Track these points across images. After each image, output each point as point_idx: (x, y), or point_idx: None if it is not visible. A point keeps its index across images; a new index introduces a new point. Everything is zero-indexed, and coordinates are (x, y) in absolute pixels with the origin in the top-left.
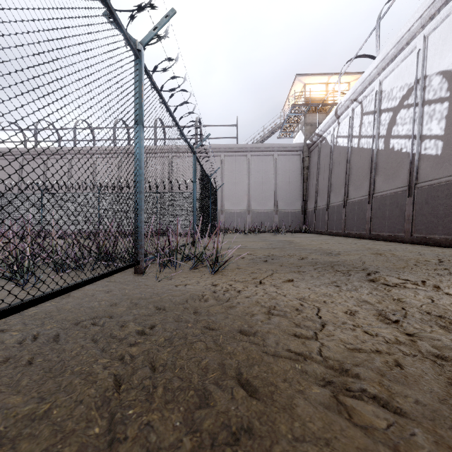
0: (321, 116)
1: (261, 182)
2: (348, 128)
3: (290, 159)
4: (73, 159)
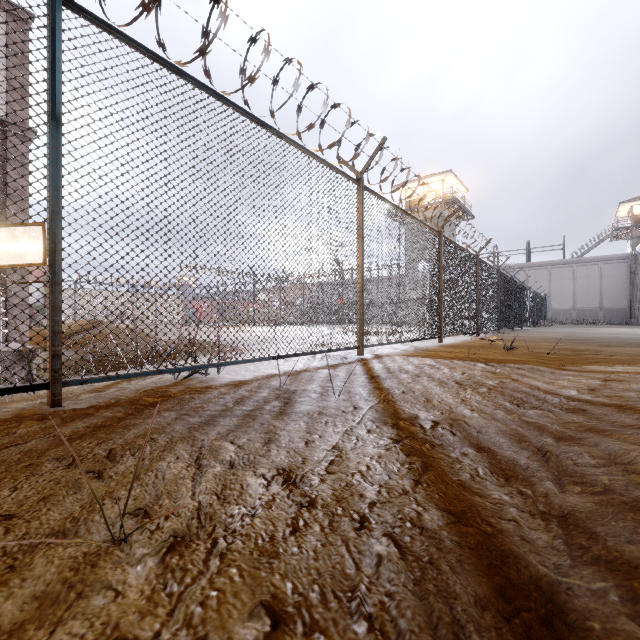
0: None
1: (586, 286)
2: None
3: (616, 267)
4: None
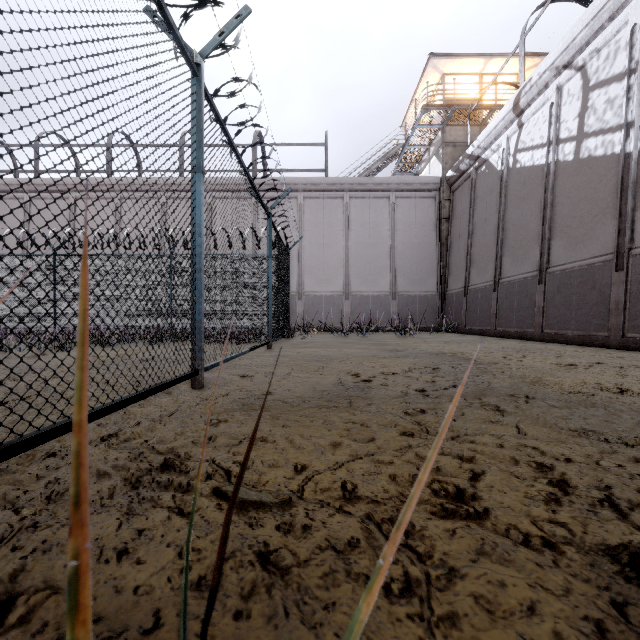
0: (471, 131)
1: (368, 244)
2: (547, 127)
3: (418, 205)
4: (34, 200)
